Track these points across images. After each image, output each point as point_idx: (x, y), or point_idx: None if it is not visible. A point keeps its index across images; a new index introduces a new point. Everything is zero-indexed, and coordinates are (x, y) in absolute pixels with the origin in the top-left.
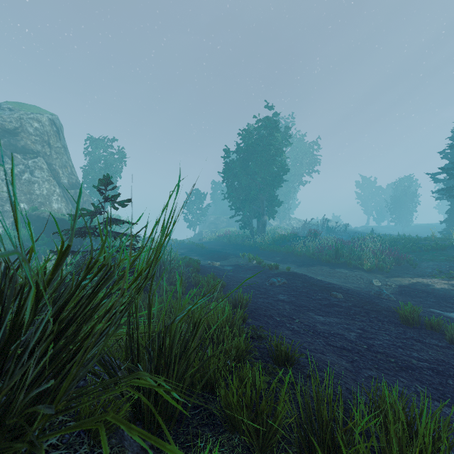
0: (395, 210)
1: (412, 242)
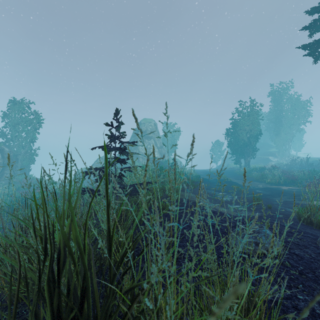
0: None
1: None
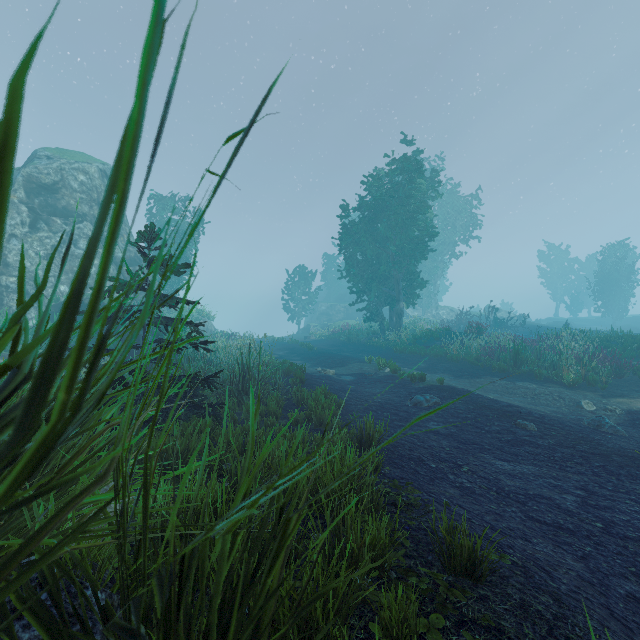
0: (601, 293)
1: (638, 341)
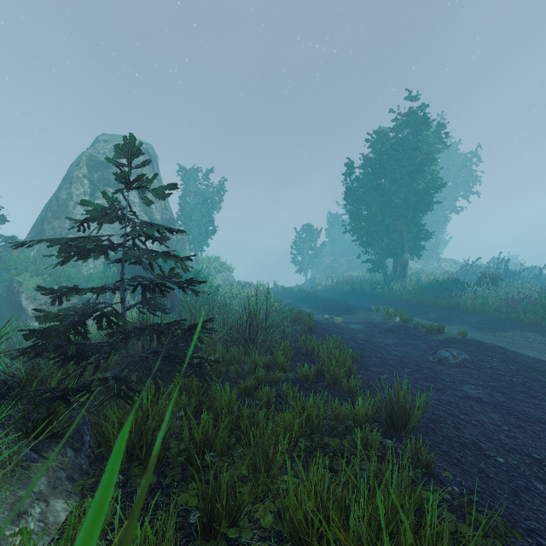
0: None
1: None
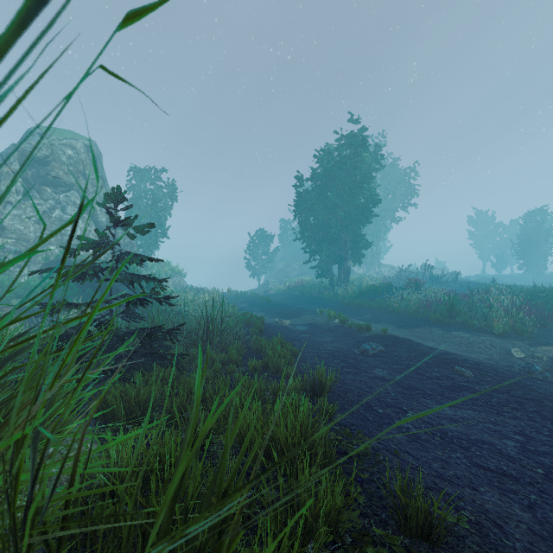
0: (523, 253)
1: None
